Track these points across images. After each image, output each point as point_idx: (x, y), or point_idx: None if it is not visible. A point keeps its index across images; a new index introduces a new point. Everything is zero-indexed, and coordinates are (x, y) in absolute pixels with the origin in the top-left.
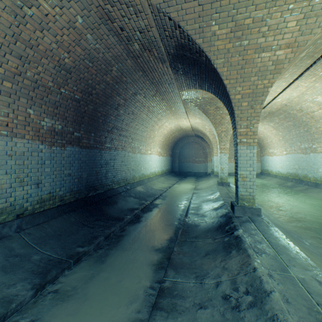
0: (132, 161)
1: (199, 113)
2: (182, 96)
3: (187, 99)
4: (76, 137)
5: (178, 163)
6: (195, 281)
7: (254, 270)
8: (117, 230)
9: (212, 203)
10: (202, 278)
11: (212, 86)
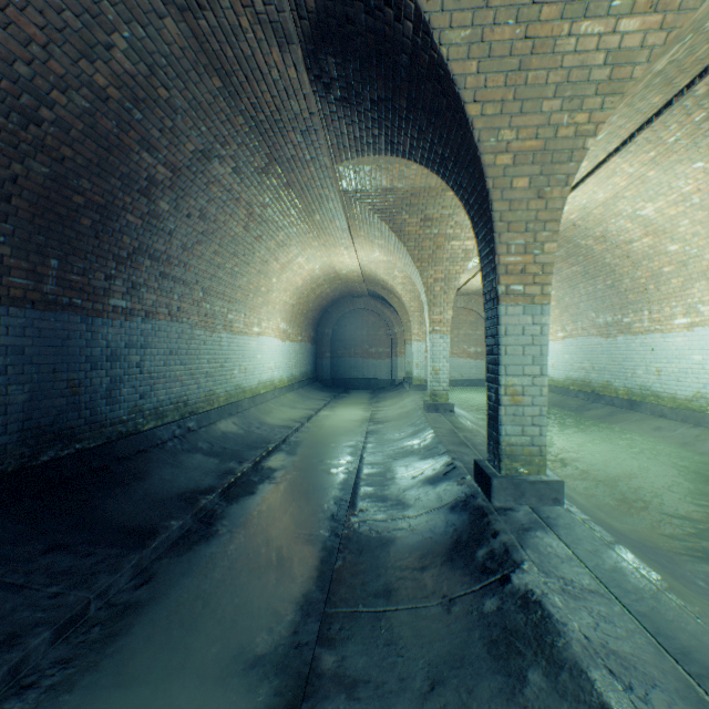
0: (205, 351)
1: (383, 234)
2: (340, 181)
3: (354, 190)
4: None
5: (330, 358)
6: None
7: None
8: (122, 582)
9: (419, 462)
10: None
11: (425, 138)
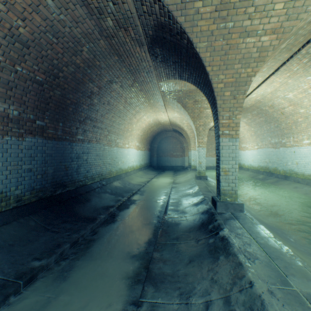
0: (108, 155)
1: (178, 107)
2: (161, 88)
3: (166, 91)
4: (38, 126)
5: (156, 157)
6: (179, 301)
7: (251, 286)
8: (88, 233)
9: (191, 198)
10: (187, 297)
11: (192, 75)
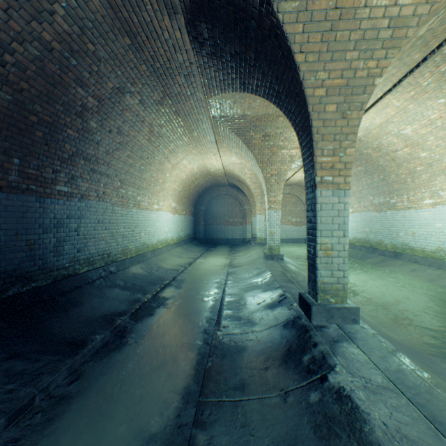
0: (122, 221)
1: (238, 145)
2: (210, 110)
3: (219, 116)
4: None
5: (204, 225)
6: None
7: None
8: (60, 379)
9: (261, 293)
10: None
11: (266, 79)
